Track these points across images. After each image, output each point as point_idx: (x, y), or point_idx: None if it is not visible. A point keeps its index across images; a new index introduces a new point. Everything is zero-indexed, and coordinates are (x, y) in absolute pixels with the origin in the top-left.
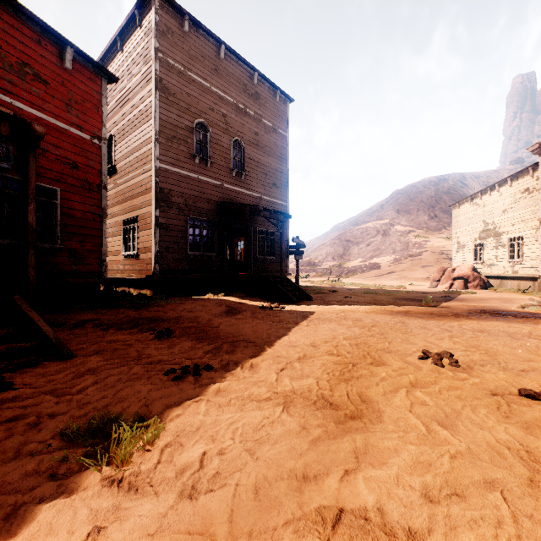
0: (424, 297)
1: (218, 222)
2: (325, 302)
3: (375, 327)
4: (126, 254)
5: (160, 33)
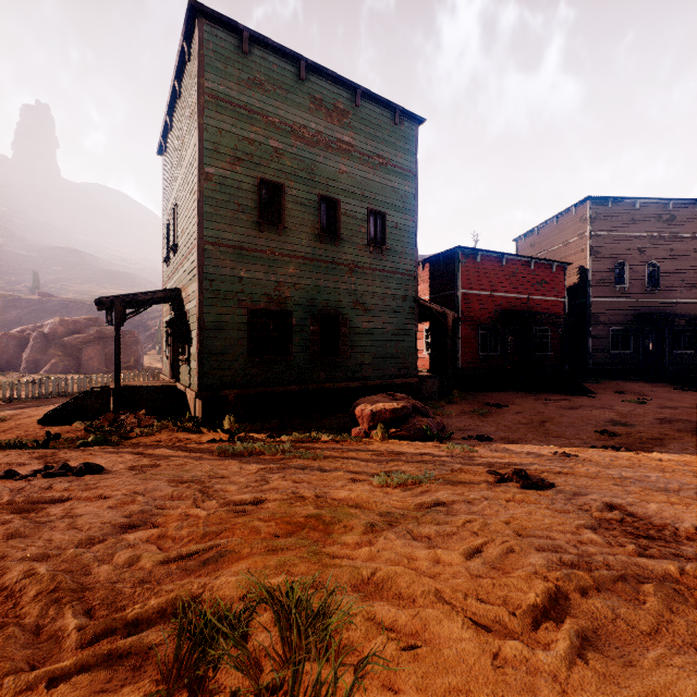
0: None
1: (633, 328)
2: None
3: None
4: None
5: (591, 220)
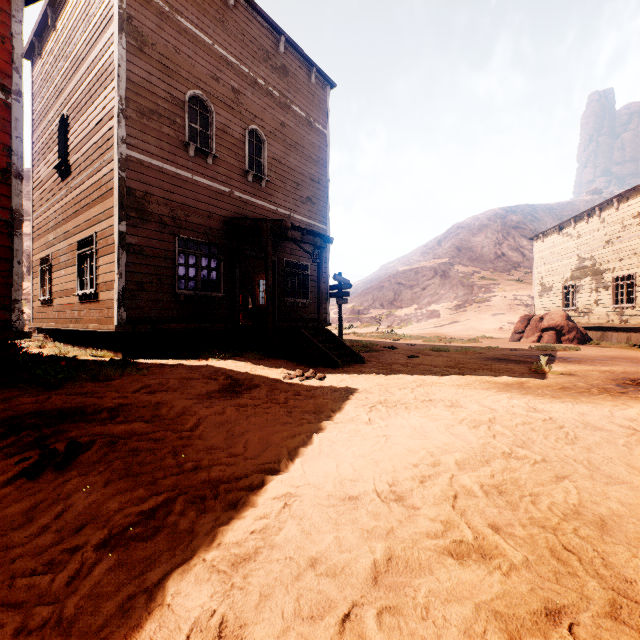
0: (519, 357)
1: (225, 247)
2: (385, 365)
3: (497, 424)
4: (81, 293)
5: None
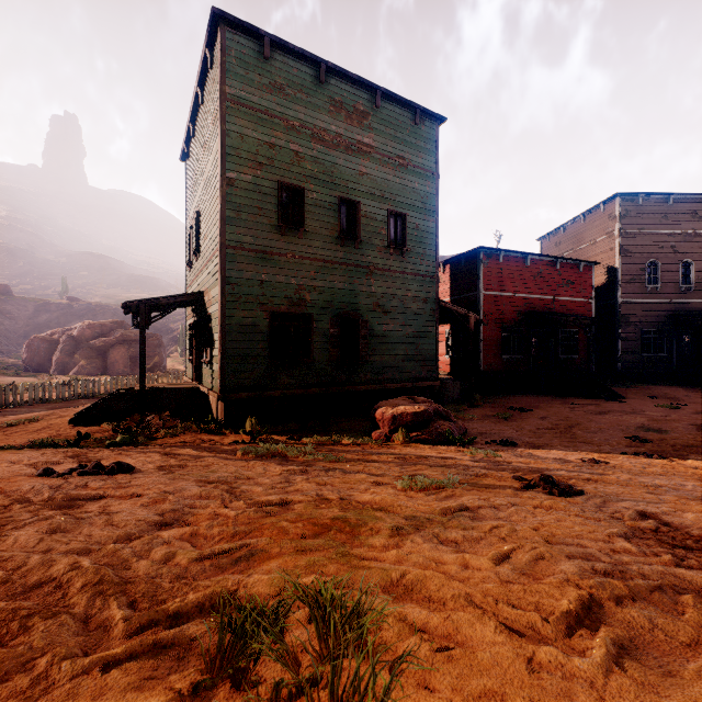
0: None
1: (666, 330)
2: None
3: None
4: None
5: (621, 217)
